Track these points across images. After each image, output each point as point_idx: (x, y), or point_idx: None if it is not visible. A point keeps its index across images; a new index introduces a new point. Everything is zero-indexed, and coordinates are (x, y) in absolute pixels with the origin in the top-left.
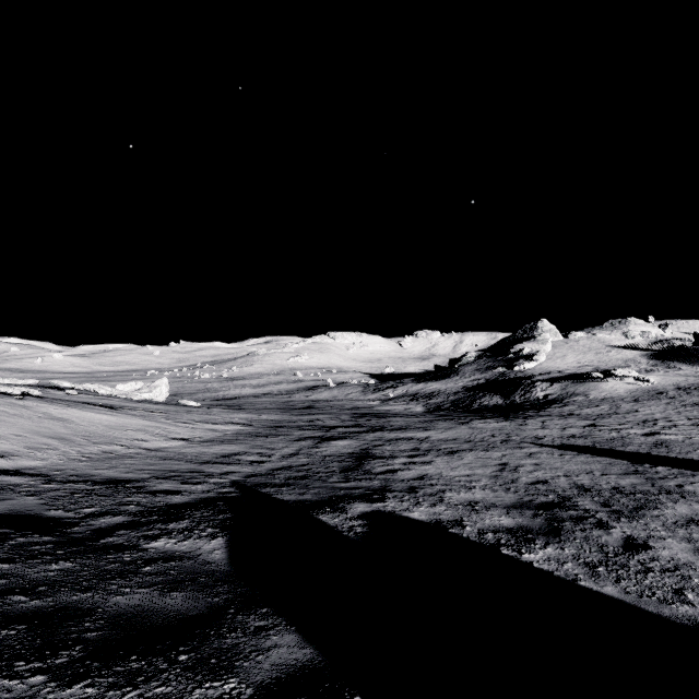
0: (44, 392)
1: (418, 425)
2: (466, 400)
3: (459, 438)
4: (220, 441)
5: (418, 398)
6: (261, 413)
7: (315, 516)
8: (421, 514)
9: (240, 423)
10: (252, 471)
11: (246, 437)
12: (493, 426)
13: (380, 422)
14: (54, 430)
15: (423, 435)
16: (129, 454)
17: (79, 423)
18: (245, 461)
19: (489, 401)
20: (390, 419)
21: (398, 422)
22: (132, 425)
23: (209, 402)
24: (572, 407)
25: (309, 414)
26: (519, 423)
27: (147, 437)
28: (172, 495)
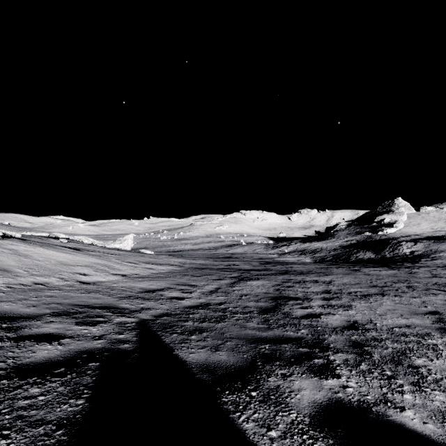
0: (45, 240)
1: (317, 270)
2: (344, 254)
3: (361, 282)
4: (152, 278)
5: (306, 252)
6: (193, 259)
7: (231, 415)
8: (422, 418)
9: (175, 264)
10: (169, 308)
11: (175, 275)
12: (385, 273)
13: (284, 267)
14: (2, 262)
15: (326, 278)
16: (59, 286)
17: (36, 258)
18: (166, 297)
19: (364, 255)
20: (291, 266)
21: (298, 268)
22: (83, 262)
23: (163, 253)
24: (442, 261)
25: (228, 261)
26: (407, 271)
27: (90, 272)
28: (43, 343)
